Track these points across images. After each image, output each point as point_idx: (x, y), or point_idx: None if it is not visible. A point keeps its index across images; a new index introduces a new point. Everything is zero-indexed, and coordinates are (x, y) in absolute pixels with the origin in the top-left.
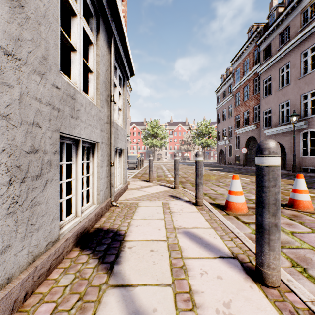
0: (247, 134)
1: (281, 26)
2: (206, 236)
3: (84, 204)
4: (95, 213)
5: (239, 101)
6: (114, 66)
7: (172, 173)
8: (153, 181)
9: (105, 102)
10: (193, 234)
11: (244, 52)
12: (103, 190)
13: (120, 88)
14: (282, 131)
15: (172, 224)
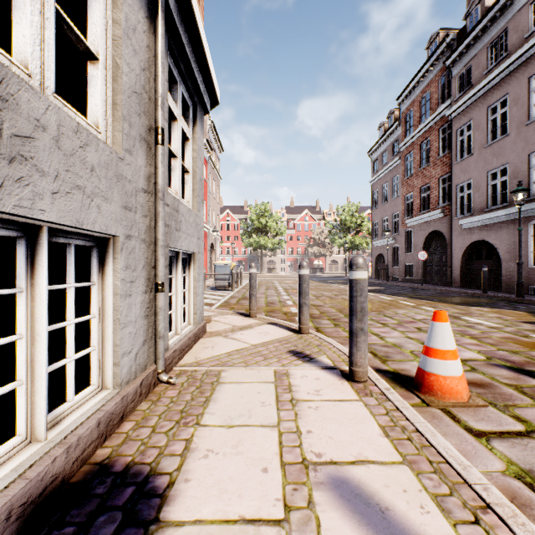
0: (427, 226)
1: (492, 30)
2: (398, 498)
3: (70, 397)
4: (96, 420)
5: (413, 169)
6: (172, 76)
7: (294, 298)
8: (257, 316)
9: (139, 141)
10: (359, 491)
11: (422, 82)
12: (131, 351)
13: (188, 126)
14: (493, 221)
15: (298, 445)
